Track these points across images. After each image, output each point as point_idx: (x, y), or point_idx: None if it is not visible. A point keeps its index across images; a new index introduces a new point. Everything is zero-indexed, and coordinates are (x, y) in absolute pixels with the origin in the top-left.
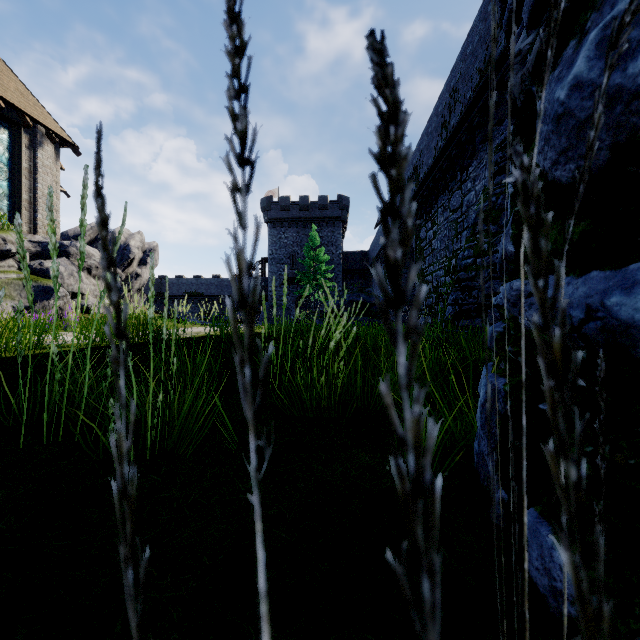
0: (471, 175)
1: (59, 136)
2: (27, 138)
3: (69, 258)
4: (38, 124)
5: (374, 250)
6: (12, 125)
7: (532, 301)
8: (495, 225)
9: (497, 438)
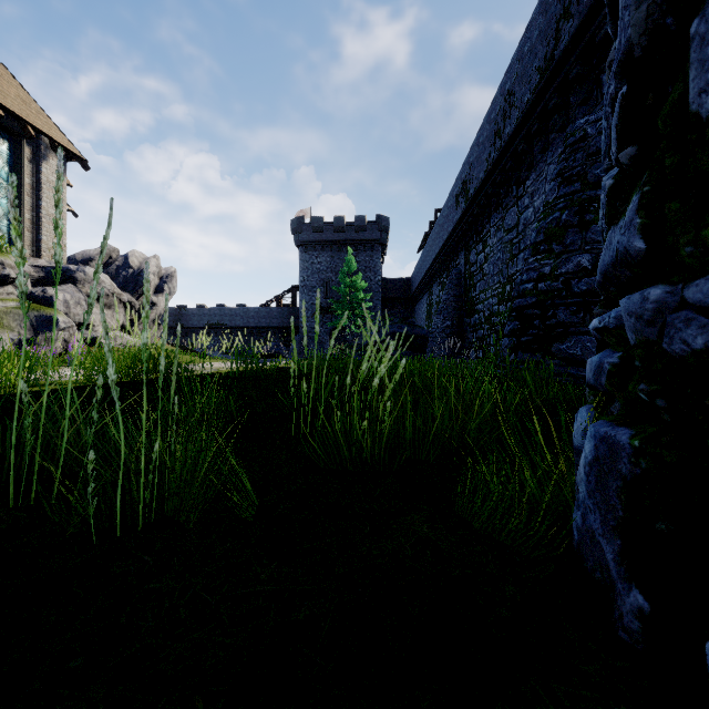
0: (529, 189)
1: (65, 148)
2: (29, 150)
3: (76, 285)
4: (42, 135)
5: (417, 276)
6: (13, 136)
7: (689, 315)
8: (559, 244)
9: (619, 513)
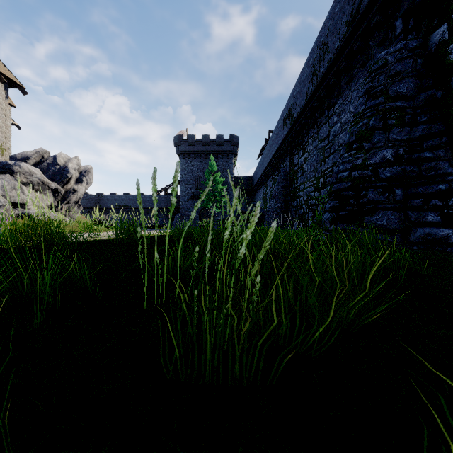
0: (337, 110)
1: (7, 77)
2: None
3: (13, 175)
4: None
5: (257, 175)
6: None
7: None
8: (368, 142)
9: None
